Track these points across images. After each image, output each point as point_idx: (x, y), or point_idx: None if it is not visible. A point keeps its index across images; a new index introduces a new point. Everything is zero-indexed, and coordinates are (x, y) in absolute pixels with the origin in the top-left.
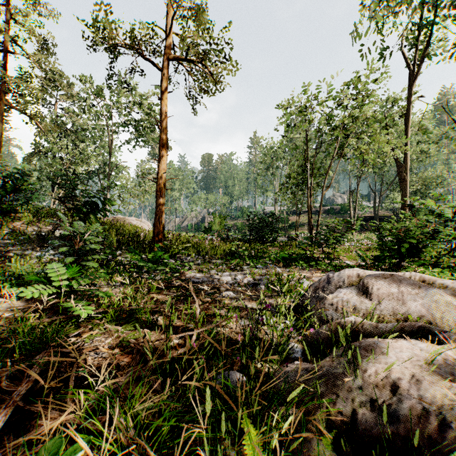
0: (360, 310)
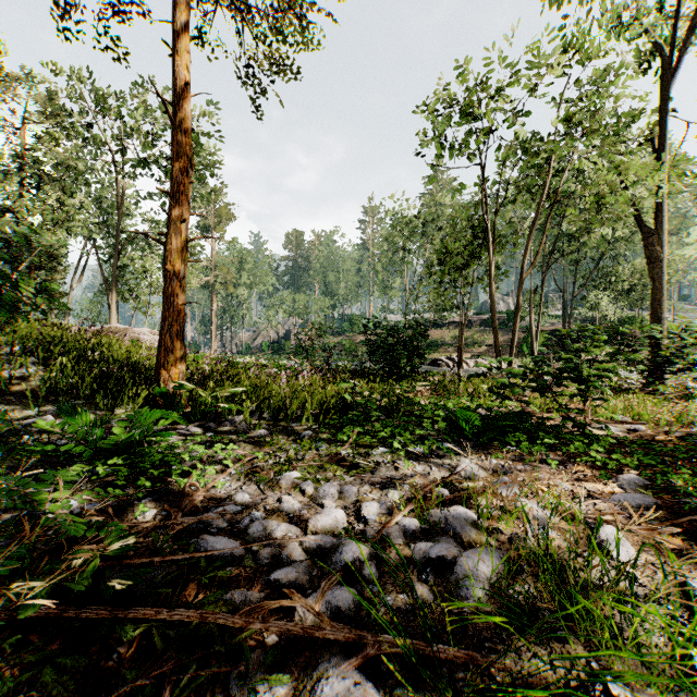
0: None
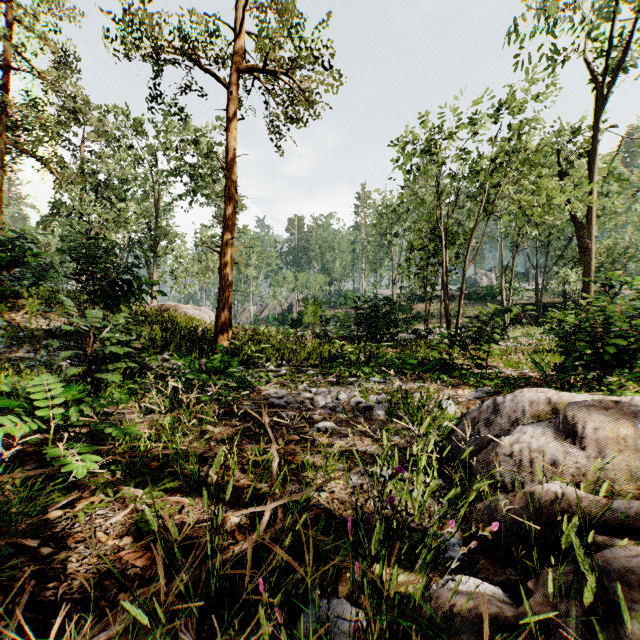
0: (566, 468)
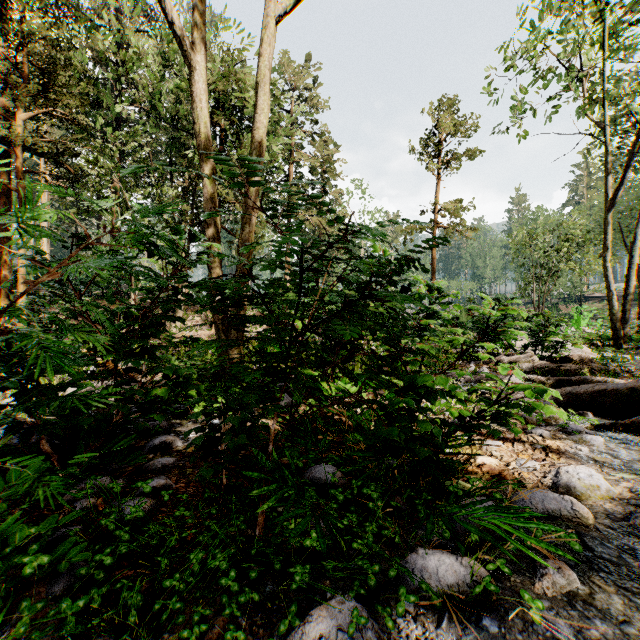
0: None
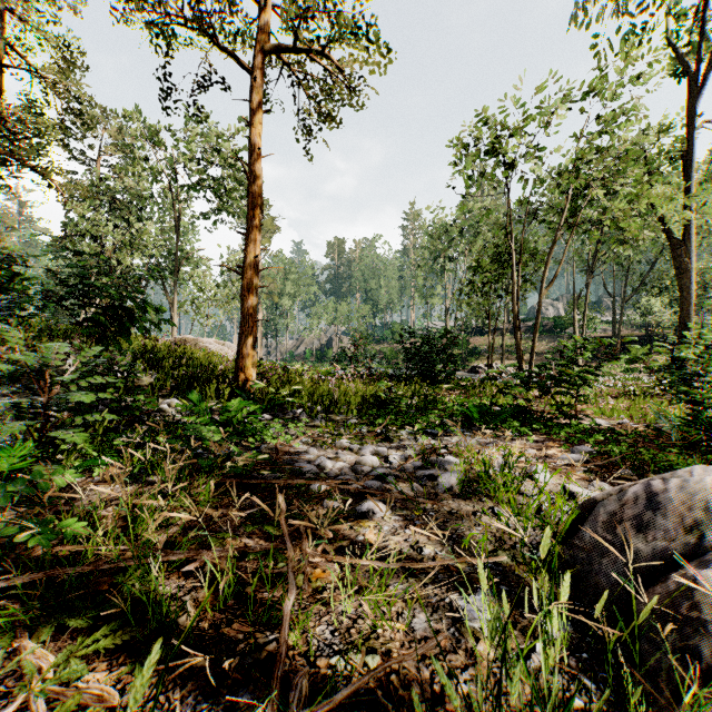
0: None
